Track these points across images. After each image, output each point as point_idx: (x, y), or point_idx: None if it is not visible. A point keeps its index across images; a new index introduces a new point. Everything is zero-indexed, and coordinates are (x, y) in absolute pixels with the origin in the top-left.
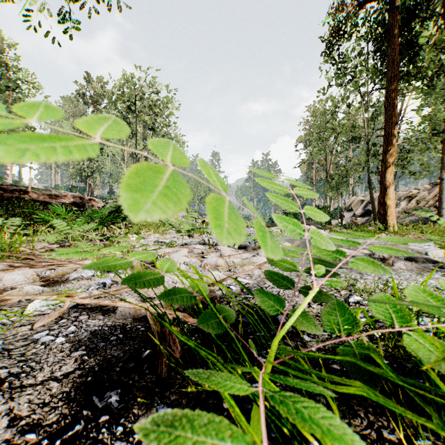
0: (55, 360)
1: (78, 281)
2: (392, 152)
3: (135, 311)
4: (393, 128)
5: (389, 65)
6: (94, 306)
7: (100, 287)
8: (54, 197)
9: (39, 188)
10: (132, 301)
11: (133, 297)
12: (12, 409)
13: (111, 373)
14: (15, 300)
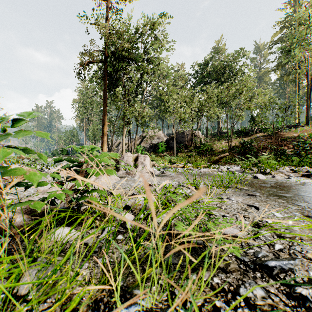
0: None
1: None
2: (105, 127)
3: None
4: (105, 117)
5: (104, 91)
6: None
7: None
8: None
9: None
10: None
11: None
12: None
13: None
14: None
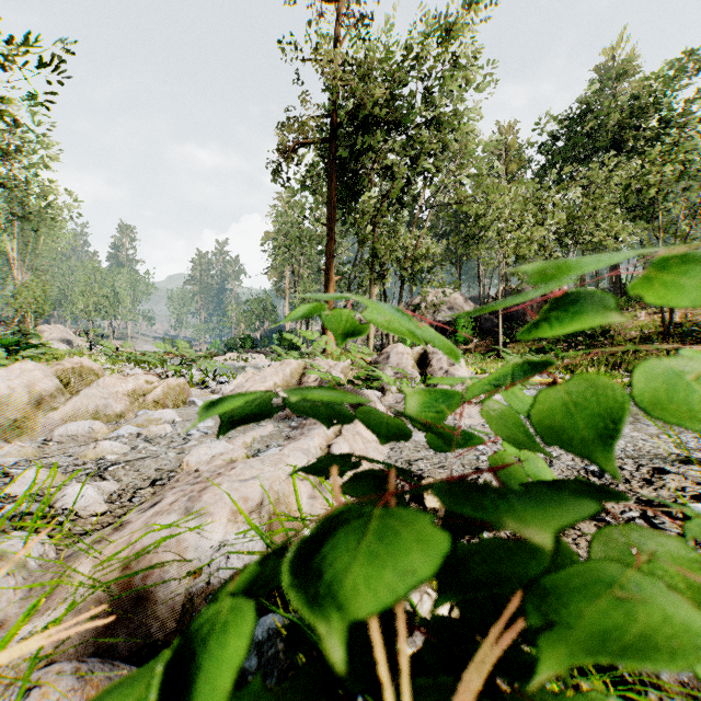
0: None
1: None
2: (331, 286)
3: None
4: (331, 265)
5: (329, 206)
6: None
7: None
8: None
9: None
10: None
11: None
12: None
13: None
14: None
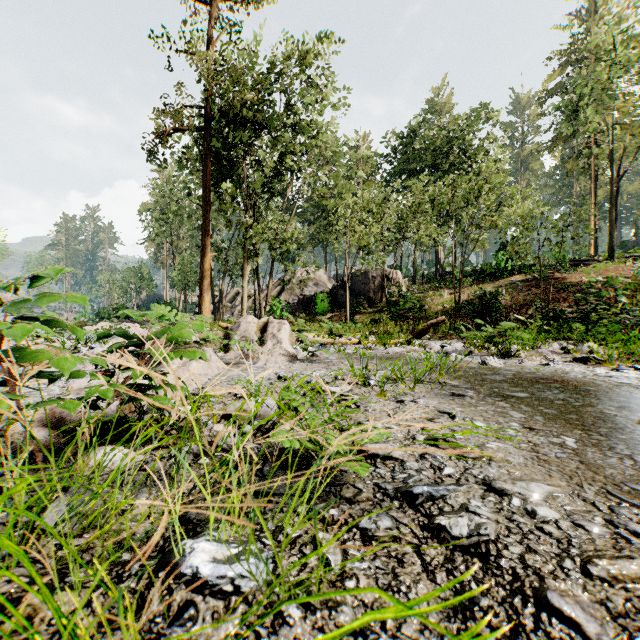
0: None
1: None
2: (207, 262)
3: None
4: (207, 243)
5: (205, 189)
6: None
7: None
8: None
9: None
10: None
11: None
12: None
13: None
14: None
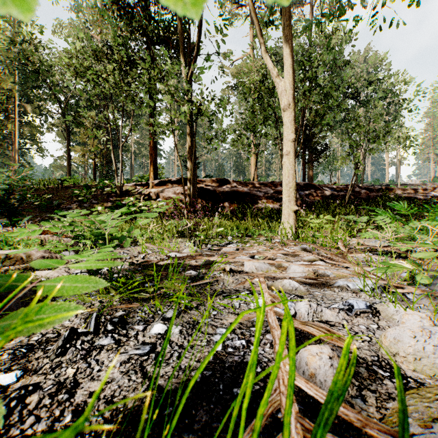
0: (183, 365)
1: (340, 290)
2: None
3: (310, 375)
4: None
5: None
6: (299, 330)
7: (343, 309)
8: (420, 190)
9: (412, 184)
10: (318, 354)
11: (366, 349)
12: (112, 381)
13: (153, 437)
14: (258, 288)
